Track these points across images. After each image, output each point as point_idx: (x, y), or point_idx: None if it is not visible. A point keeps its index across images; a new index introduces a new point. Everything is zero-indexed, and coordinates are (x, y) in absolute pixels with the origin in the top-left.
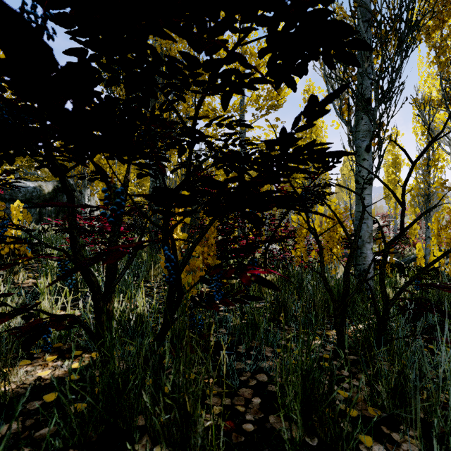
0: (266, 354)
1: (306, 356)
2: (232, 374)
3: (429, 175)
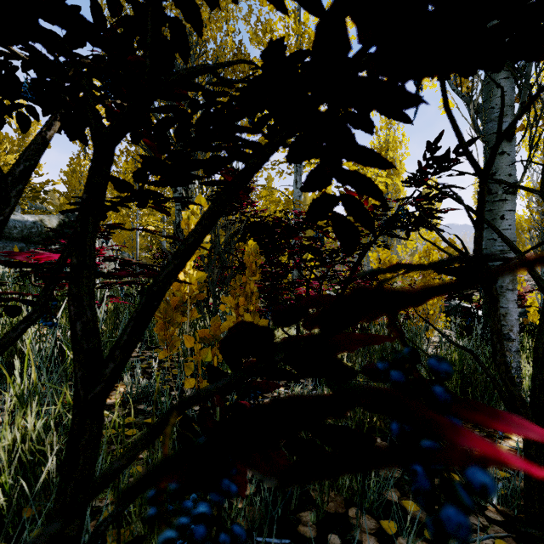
0: None
1: None
2: None
3: None
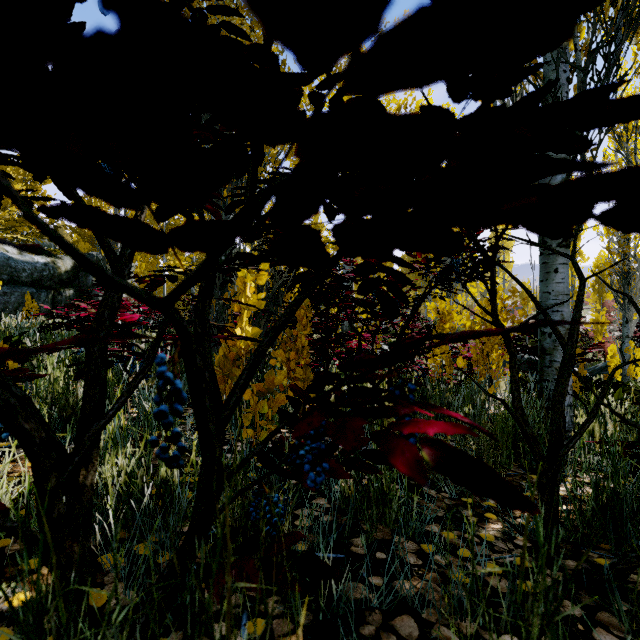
0: (407, 560)
1: (539, 633)
2: (344, 618)
3: (628, 243)
